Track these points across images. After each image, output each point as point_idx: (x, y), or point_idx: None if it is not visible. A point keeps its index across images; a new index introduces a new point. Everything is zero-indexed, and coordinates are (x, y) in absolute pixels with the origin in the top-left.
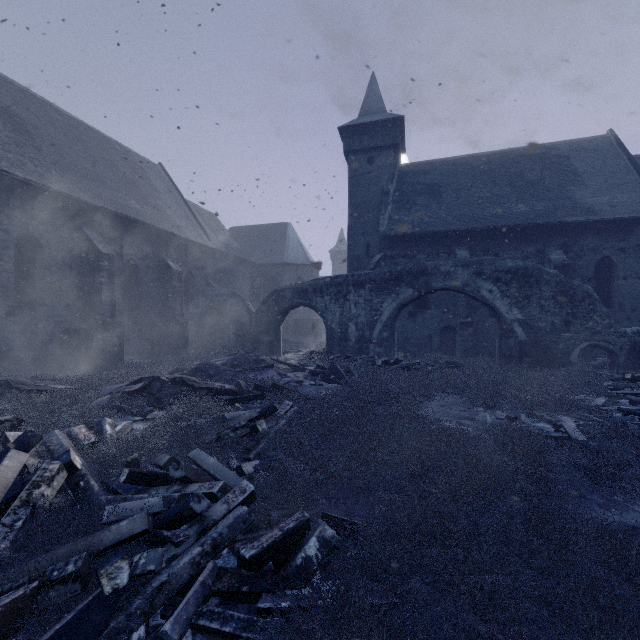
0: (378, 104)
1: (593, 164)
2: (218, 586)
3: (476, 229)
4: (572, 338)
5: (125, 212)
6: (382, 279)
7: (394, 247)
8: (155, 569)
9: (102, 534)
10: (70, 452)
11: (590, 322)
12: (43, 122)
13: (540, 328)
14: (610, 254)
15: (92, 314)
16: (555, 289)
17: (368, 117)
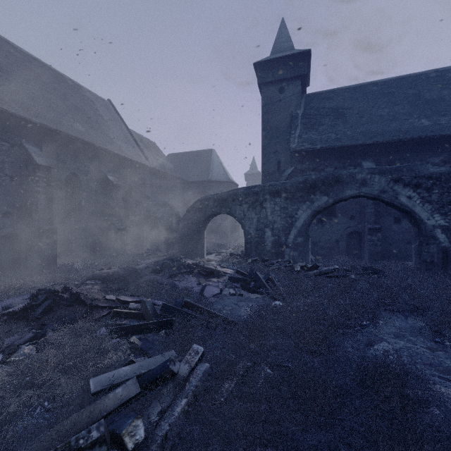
0: (287, 43)
1: None
2: None
3: (382, 142)
4: None
5: (67, 131)
6: (297, 188)
7: (304, 161)
8: None
9: None
10: None
11: None
12: None
13: None
14: None
15: (30, 221)
16: None
17: (279, 54)
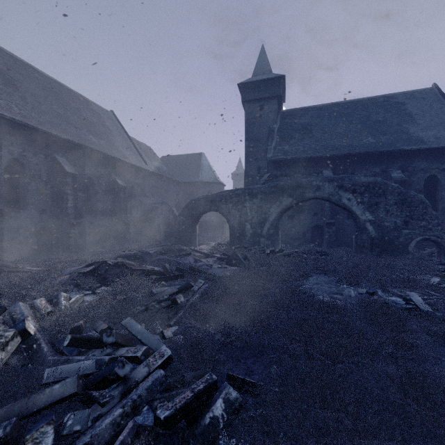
0: (266, 67)
1: (422, 108)
2: (136, 444)
3: (337, 155)
4: (410, 233)
5: (85, 143)
6: (270, 191)
7: (278, 169)
8: (81, 429)
9: (37, 396)
10: (25, 321)
11: (423, 222)
12: (27, 79)
13: (386, 226)
14: (436, 173)
15: (61, 216)
16: (397, 198)
17: (259, 76)
